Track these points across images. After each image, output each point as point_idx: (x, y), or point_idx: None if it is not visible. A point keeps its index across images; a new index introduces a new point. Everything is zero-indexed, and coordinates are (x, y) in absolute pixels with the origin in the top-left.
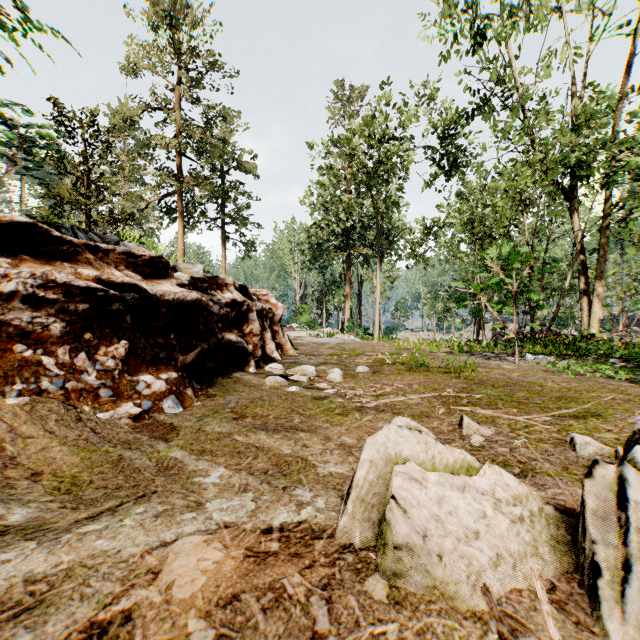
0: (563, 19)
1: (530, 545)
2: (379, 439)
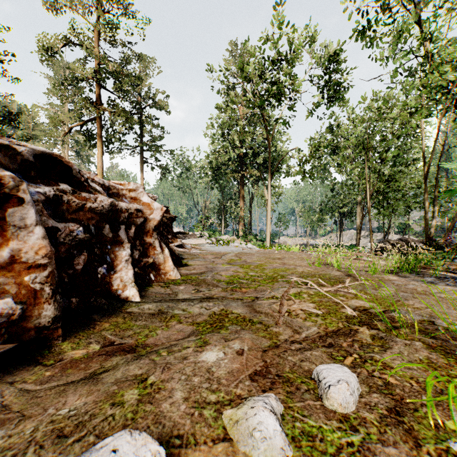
0: None
1: None
2: None
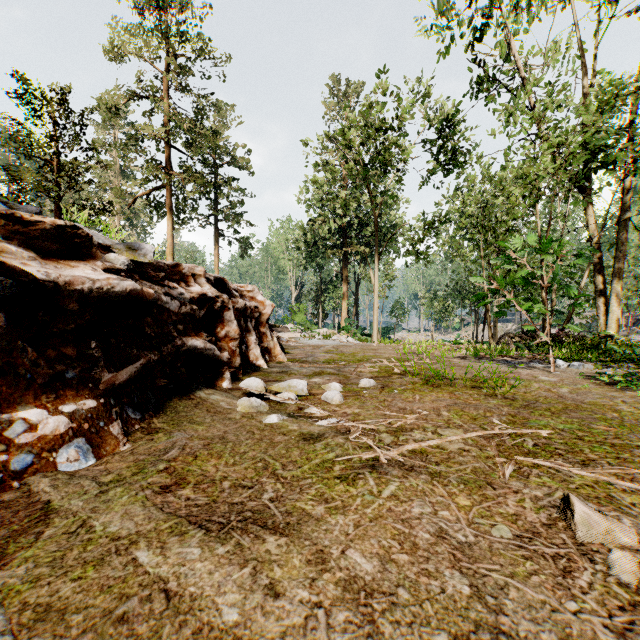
0: None
1: None
2: None
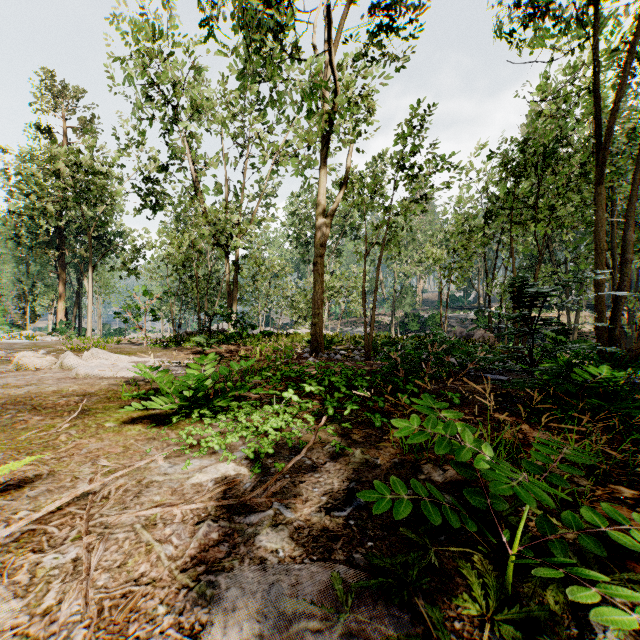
0: (222, 139)
1: (51, 365)
2: (22, 354)
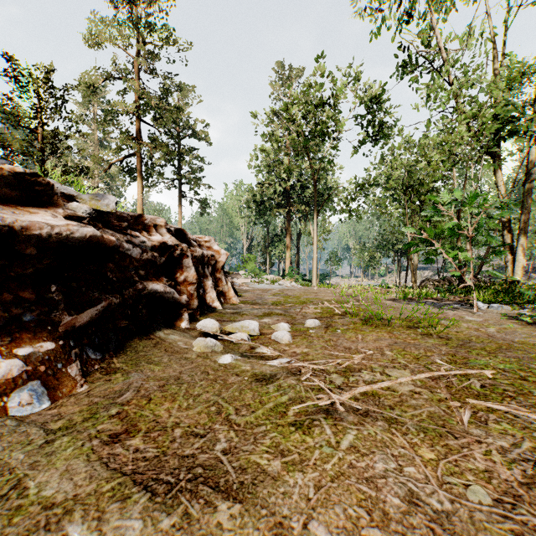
0: None
1: None
2: None
